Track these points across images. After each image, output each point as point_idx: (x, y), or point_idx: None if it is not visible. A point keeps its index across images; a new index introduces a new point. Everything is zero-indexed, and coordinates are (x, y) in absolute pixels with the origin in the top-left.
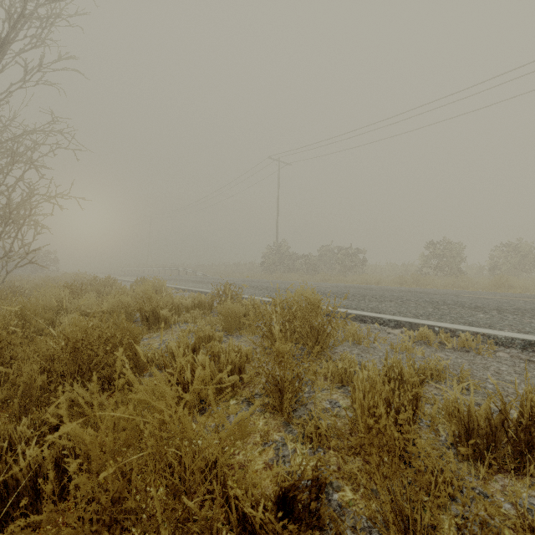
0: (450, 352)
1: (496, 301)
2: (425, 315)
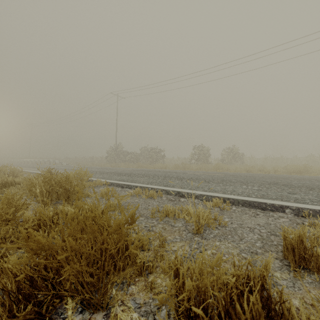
0: (143, 199)
1: (196, 175)
2: (152, 182)
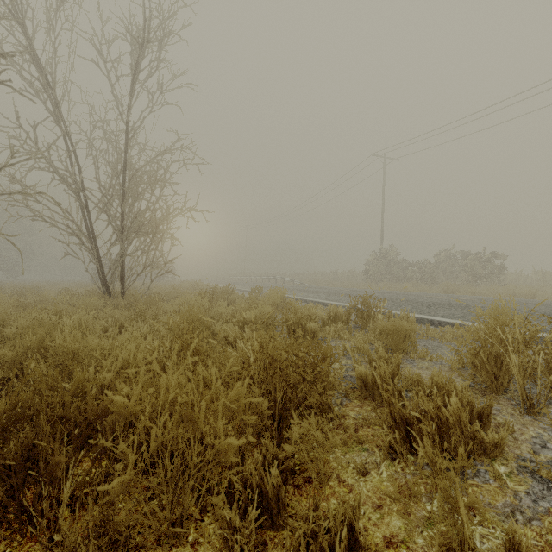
0: None
1: None
2: None
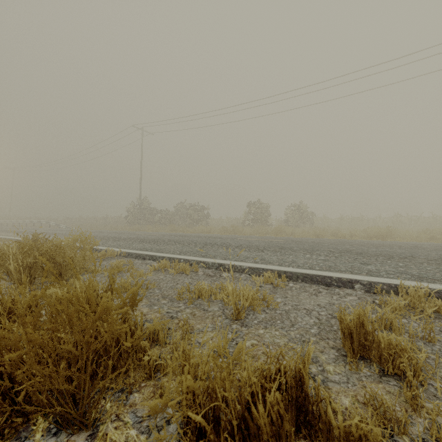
0: (171, 274)
1: (247, 241)
2: (186, 252)
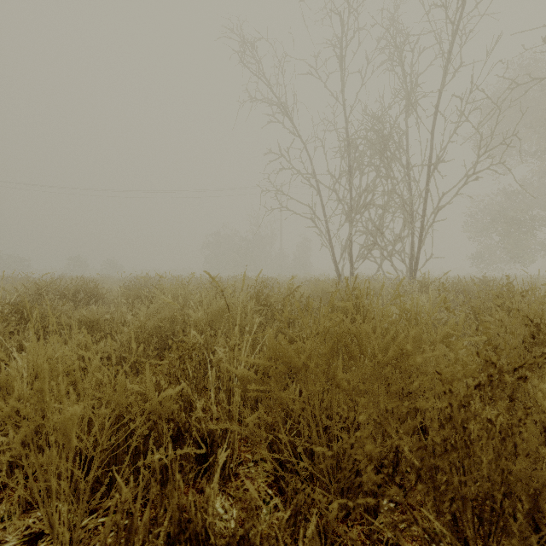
0: None
1: None
2: None
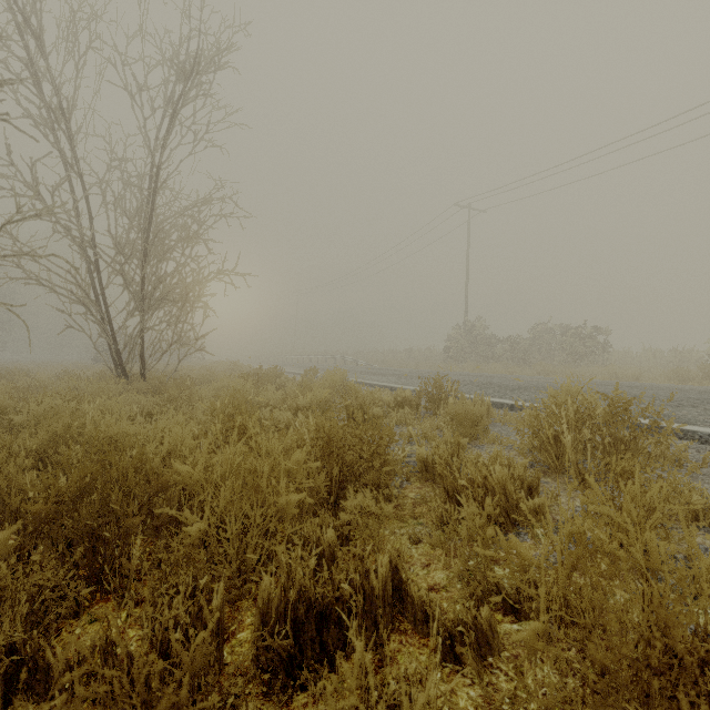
0: None
1: None
2: None
